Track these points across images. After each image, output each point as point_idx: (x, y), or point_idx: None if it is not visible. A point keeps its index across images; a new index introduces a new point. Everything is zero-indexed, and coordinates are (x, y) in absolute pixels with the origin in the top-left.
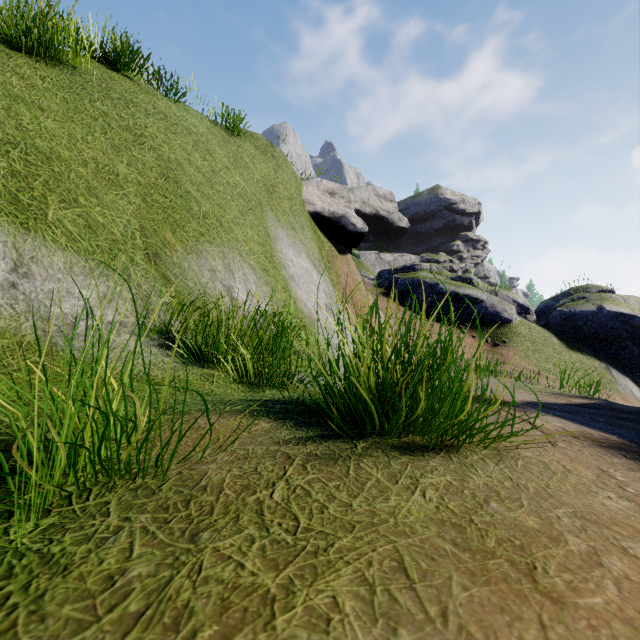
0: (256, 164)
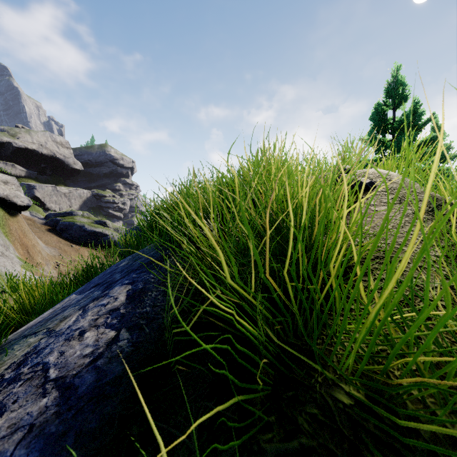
0: None
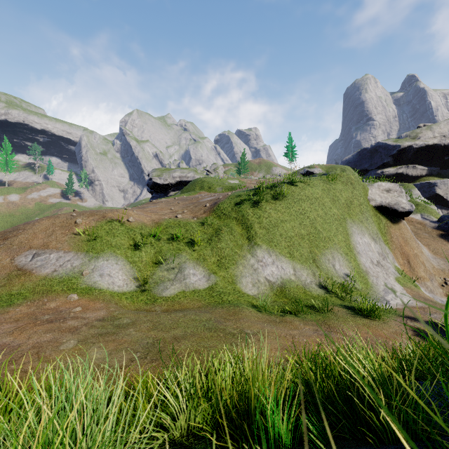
0: (342, 194)
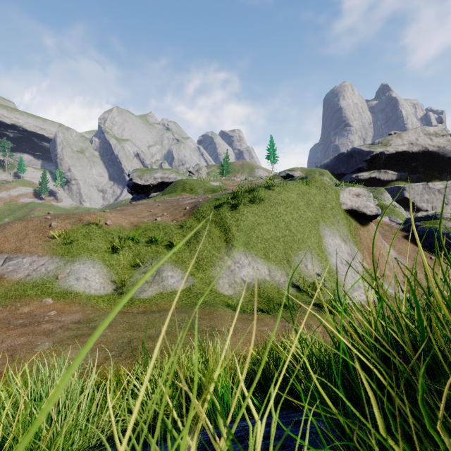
0: (316, 198)
